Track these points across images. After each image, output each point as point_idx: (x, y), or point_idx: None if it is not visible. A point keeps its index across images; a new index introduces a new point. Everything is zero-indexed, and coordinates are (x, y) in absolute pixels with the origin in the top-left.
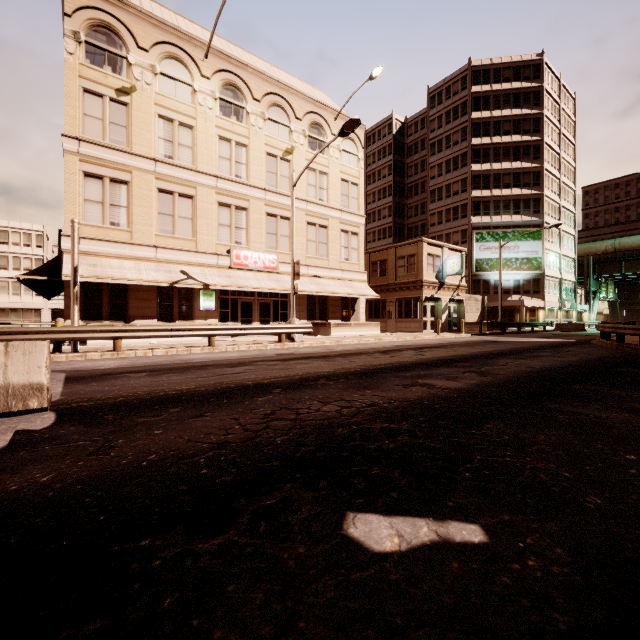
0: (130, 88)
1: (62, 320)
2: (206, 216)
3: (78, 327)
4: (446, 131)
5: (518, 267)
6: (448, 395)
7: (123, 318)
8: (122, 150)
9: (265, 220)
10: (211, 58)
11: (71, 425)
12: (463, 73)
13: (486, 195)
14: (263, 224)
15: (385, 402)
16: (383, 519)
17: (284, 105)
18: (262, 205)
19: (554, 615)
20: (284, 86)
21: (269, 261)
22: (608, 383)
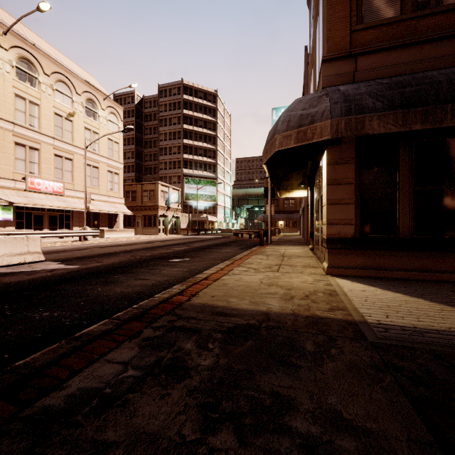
0: None
1: None
2: (4, 151)
3: None
4: (169, 115)
5: (206, 199)
6: (180, 250)
7: None
8: None
9: (53, 159)
10: (9, 35)
11: (70, 262)
12: (179, 85)
13: (191, 158)
14: (52, 161)
15: (163, 252)
16: (175, 260)
17: (68, 83)
18: (51, 148)
19: (196, 260)
20: (68, 70)
21: (57, 187)
22: (222, 246)
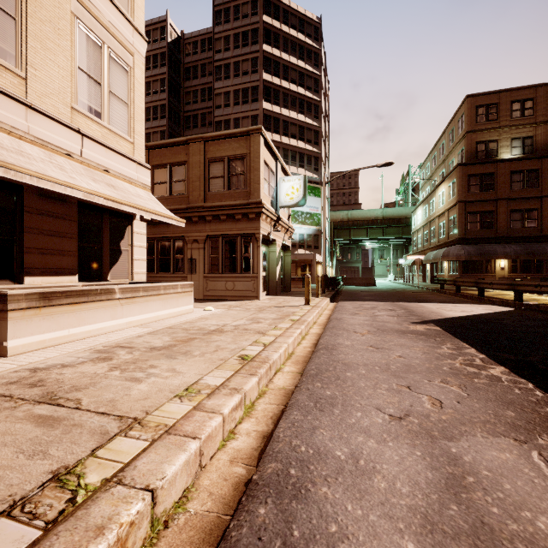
0: None
1: None
2: None
3: None
4: (235, 56)
5: (303, 221)
6: None
7: None
8: None
9: None
10: None
11: None
12: None
13: (277, 140)
14: None
15: None
16: None
17: None
18: None
19: None
20: None
21: None
22: None
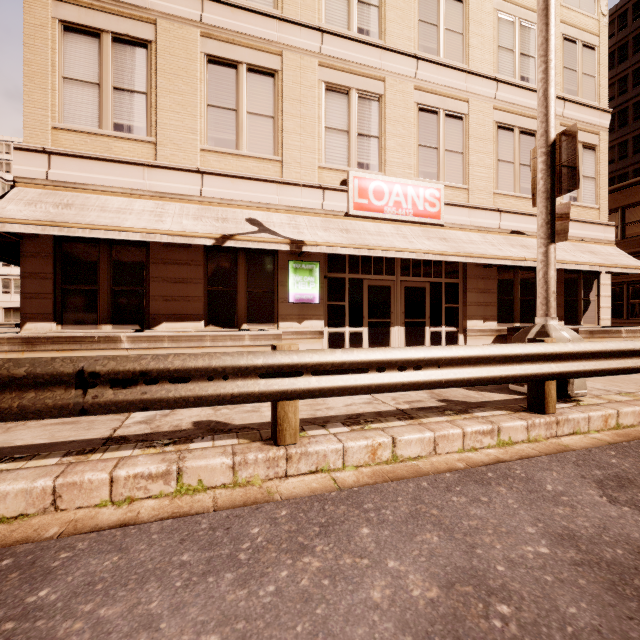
0: None
1: None
2: (300, 112)
3: None
4: None
5: None
6: None
7: (139, 319)
8: None
9: (415, 120)
10: None
11: None
12: None
13: None
14: (411, 128)
15: None
16: None
17: None
18: (409, 89)
19: None
20: None
21: (424, 201)
22: None
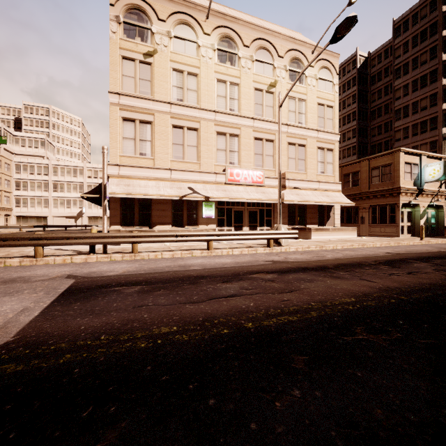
0: (153, 51)
1: (95, 227)
2: (207, 143)
3: (105, 233)
4: (413, 54)
5: None
6: None
7: (148, 224)
8: (147, 98)
9: (253, 143)
10: (211, 18)
11: None
12: None
13: None
14: (251, 147)
15: None
16: None
17: (268, 47)
18: (250, 131)
19: None
20: (268, 31)
21: (256, 177)
22: None
